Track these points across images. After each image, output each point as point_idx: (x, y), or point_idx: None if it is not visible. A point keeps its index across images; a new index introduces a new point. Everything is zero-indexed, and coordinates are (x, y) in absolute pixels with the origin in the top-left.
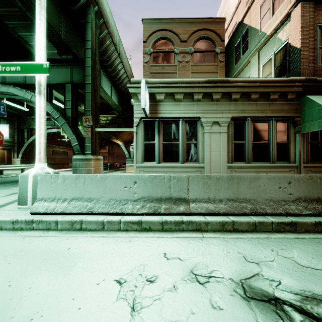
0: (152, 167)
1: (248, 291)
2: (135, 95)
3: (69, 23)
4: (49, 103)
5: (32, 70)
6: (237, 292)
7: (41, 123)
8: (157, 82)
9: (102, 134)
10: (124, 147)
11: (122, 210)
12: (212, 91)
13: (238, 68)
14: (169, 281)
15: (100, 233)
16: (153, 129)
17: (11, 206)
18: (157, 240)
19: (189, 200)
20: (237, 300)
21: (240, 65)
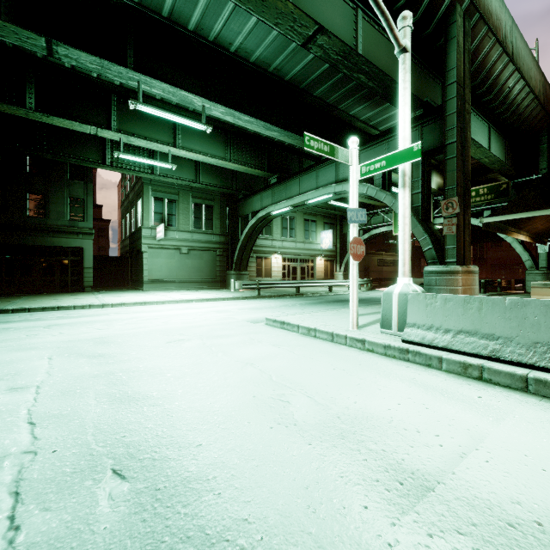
0: None
1: None
2: None
3: (417, 61)
4: (388, 192)
5: (400, 159)
6: None
7: (405, 224)
8: None
9: (490, 227)
10: (519, 245)
11: None
12: None
13: None
14: None
15: (522, 395)
16: None
17: (370, 328)
18: None
19: None
20: None
21: None
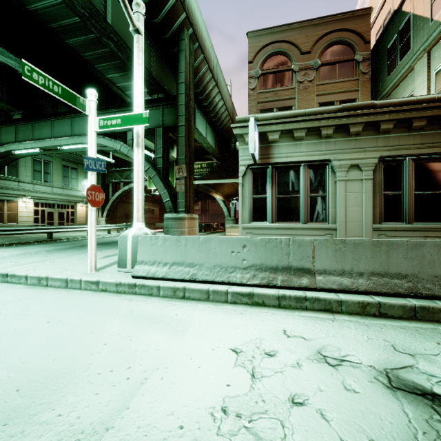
0: (263, 228)
1: (394, 381)
2: (241, 137)
3: (160, 55)
4: None
5: (132, 121)
6: (379, 380)
7: (139, 178)
8: (269, 118)
9: (200, 188)
10: (222, 202)
11: (228, 278)
12: (348, 123)
13: (393, 80)
14: (292, 358)
15: (206, 303)
16: (264, 179)
17: (110, 268)
18: (274, 316)
19: (315, 272)
20: (378, 387)
21: (397, 75)
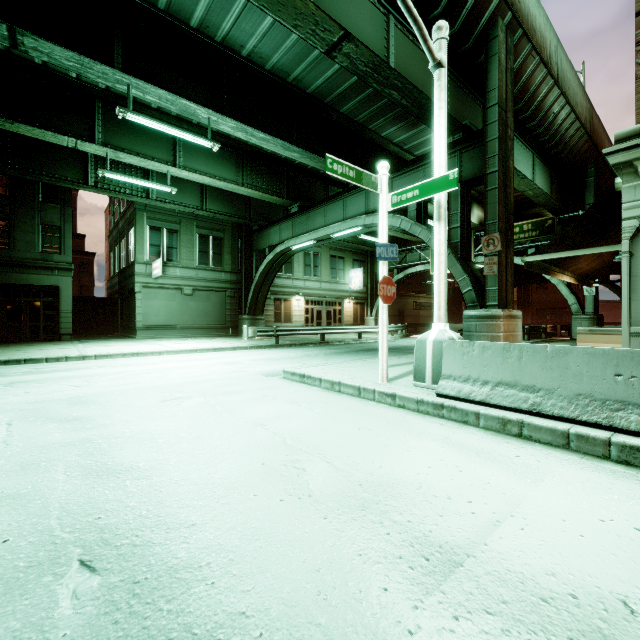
0: None
1: None
2: (627, 167)
3: (456, 78)
4: (424, 226)
5: (434, 188)
6: None
7: (440, 263)
8: None
9: (533, 267)
10: (565, 287)
11: (609, 420)
12: None
13: None
14: None
15: (563, 452)
16: None
17: (402, 380)
18: None
19: None
20: None
21: None
